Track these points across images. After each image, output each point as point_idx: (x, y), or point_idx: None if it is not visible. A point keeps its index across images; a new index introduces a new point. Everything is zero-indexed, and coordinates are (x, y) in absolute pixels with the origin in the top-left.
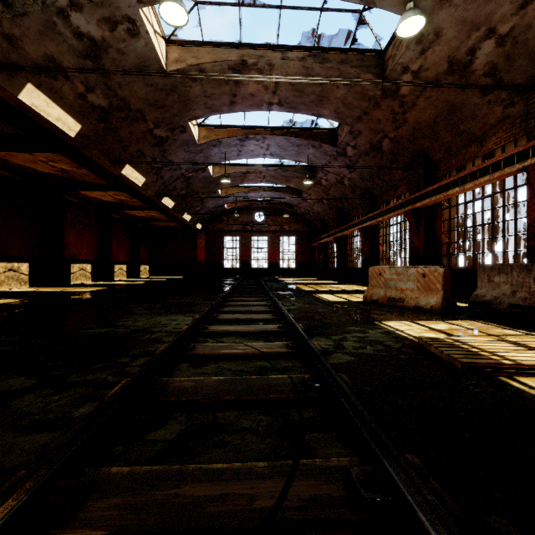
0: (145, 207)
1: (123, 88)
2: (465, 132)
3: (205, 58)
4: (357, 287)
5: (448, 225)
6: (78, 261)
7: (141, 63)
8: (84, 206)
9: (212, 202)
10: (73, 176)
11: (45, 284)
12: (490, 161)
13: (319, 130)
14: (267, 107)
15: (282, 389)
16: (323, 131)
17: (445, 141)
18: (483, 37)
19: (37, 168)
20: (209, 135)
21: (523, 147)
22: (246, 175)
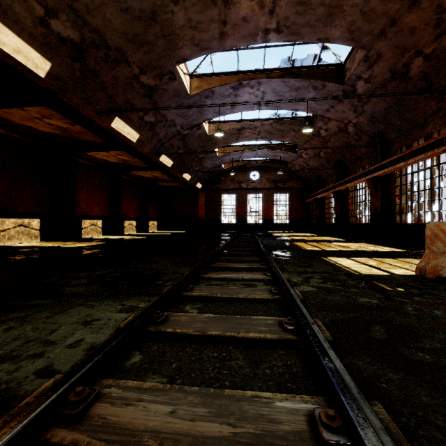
0: (147, 167)
1: (93, 14)
2: None
3: None
4: (372, 247)
5: None
6: (89, 217)
7: None
8: (95, 167)
9: (210, 162)
10: (72, 135)
11: (56, 238)
12: None
13: (322, 67)
14: (262, 37)
15: None
16: (326, 68)
17: None
18: None
19: (37, 127)
20: (201, 84)
21: None
22: (241, 132)
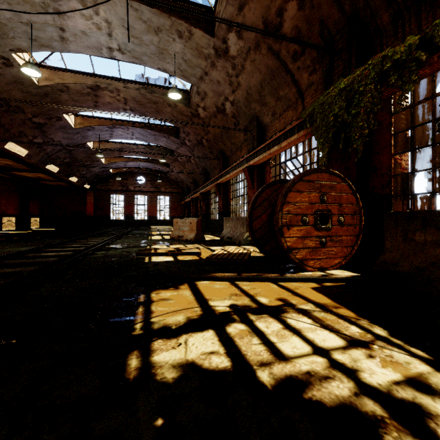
0: (32, 170)
1: (2, 93)
2: (234, 143)
3: (68, 80)
4: None
5: (234, 194)
6: None
7: (17, 80)
8: None
9: (97, 168)
10: None
11: None
12: (236, 163)
13: (167, 127)
14: (123, 111)
15: (50, 260)
16: (170, 127)
17: (229, 146)
18: (225, 100)
19: None
20: (83, 122)
21: (243, 158)
22: (122, 150)
